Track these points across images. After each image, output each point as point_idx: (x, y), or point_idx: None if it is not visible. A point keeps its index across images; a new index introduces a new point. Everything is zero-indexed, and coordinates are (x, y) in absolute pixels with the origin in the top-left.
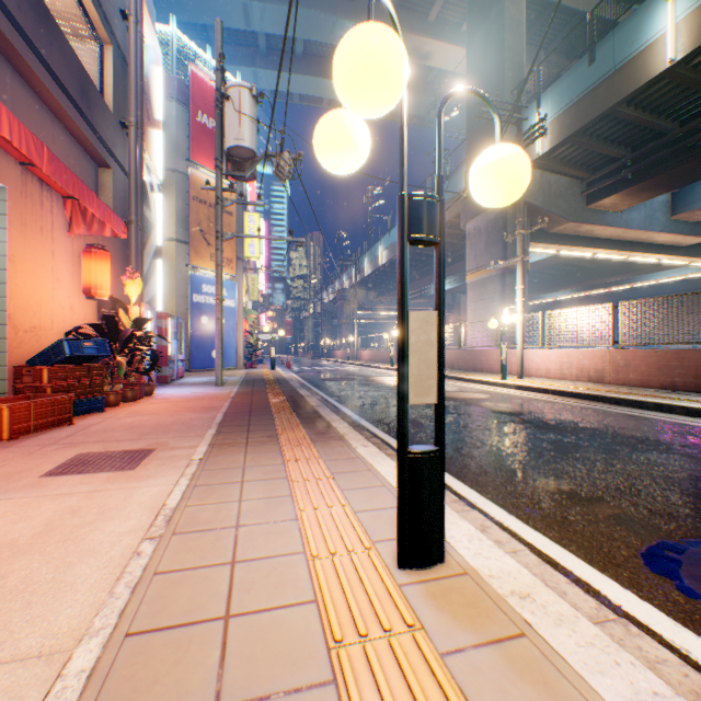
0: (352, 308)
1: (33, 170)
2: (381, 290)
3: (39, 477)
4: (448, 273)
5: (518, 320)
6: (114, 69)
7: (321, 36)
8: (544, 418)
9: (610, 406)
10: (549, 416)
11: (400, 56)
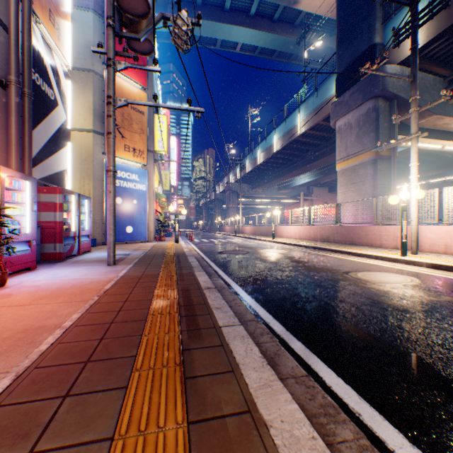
0: (236, 196)
1: None
2: (257, 183)
3: None
4: (310, 168)
5: (421, 195)
6: None
7: None
8: None
9: None
10: None
11: None
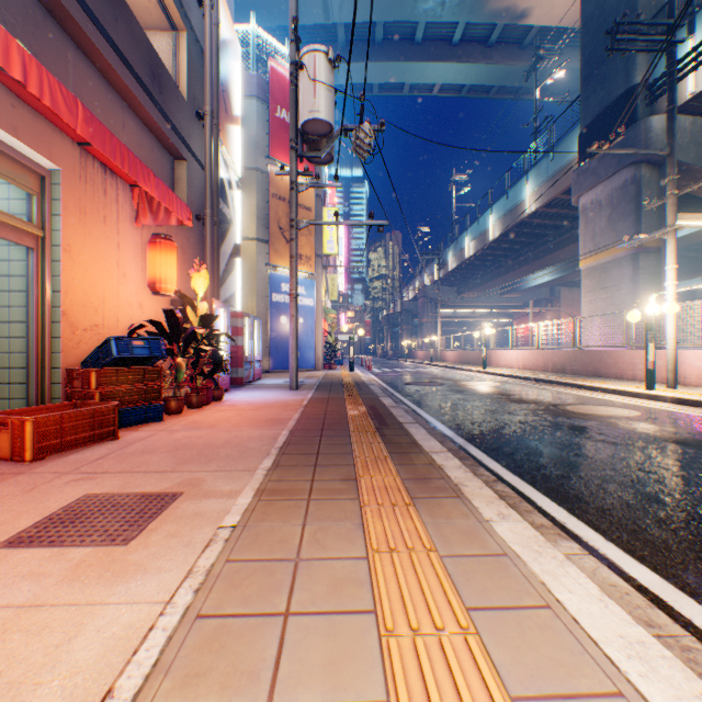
0: (433, 306)
1: (93, 152)
2: (466, 286)
3: None
4: (549, 261)
5: (673, 310)
6: (189, 57)
7: (402, 15)
8: None
9: None
10: None
11: None
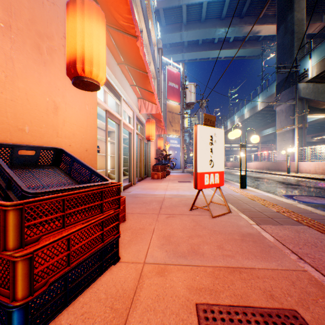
0: None
1: None
2: None
3: (178, 182)
4: (269, 126)
5: (294, 150)
6: (156, 85)
7: (209, 36)
8: (291, 183)
9: (324, 182)
10: (294, 183)
11: (239, 133)
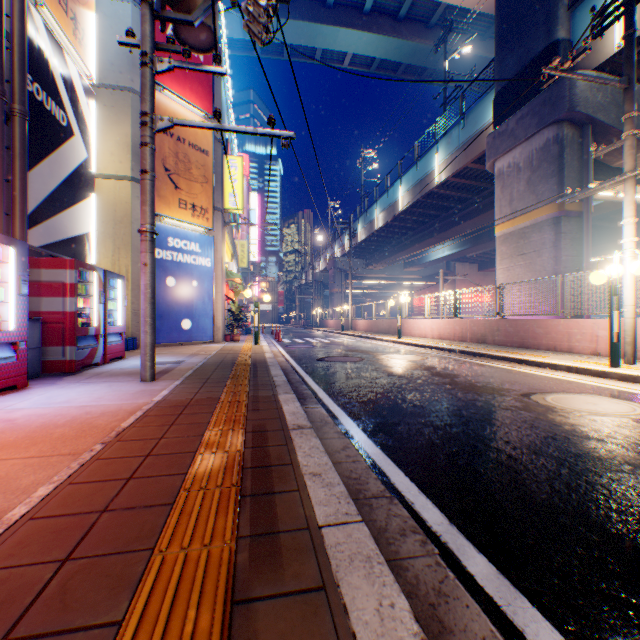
0: (343, 277)
1: None
2: (374, 258)
3: None
4: (452, 235)
5: None
6: None
7: None
8: None
9: None
10: None
11: None
